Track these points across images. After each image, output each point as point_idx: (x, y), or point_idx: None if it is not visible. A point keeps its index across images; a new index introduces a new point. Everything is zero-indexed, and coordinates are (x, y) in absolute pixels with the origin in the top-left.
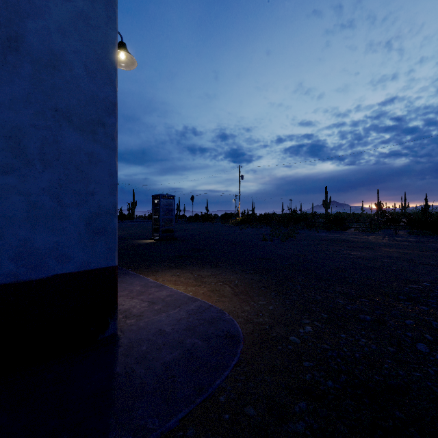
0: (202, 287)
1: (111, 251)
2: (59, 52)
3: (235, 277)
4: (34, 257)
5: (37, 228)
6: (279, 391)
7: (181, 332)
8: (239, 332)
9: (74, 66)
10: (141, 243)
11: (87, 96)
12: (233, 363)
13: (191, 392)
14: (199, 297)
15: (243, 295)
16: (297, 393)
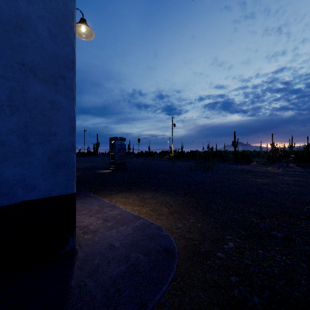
0: (145, 207)
1: (71, 181)
2: (26, 16)
3: (170, 199)
4: (3, 187)
5: (6, 163)
6: (212, 308)
7: (127, 246)
8: (175, 248)
9: (39, 29)
10: (101, 173)
11: (49, 54)
12: (170, 277)
13: (134, 308)
14: (142, 215)
15: (177, 214)
16: (228, 309)
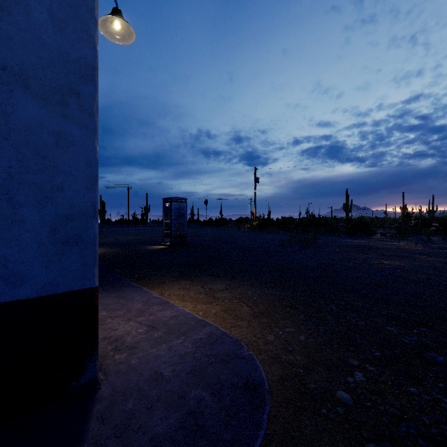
0: (215, 304)
1: (89, 267)
2: None
3: (253, 292)
4: None
5: None
6: None
7: (183, 377)
8: (264, 381)
9: (33, 10)
10: (151, 250)
11: (52, 53)
12: (258, 442)
13: None
14: (210, 319)
15: (265, 317)
16: None
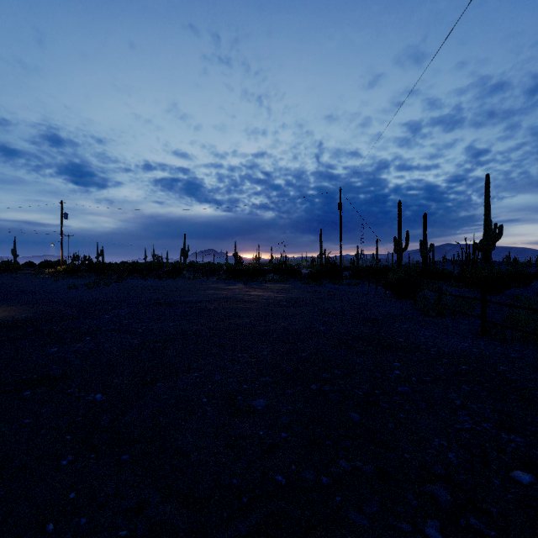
0: None
1: None
2: None
3: None
4: None
5: None
6: None
7: None
8: None
9: None
10: None
11: None
12: None
13: None
14: None
15: None
16: None
